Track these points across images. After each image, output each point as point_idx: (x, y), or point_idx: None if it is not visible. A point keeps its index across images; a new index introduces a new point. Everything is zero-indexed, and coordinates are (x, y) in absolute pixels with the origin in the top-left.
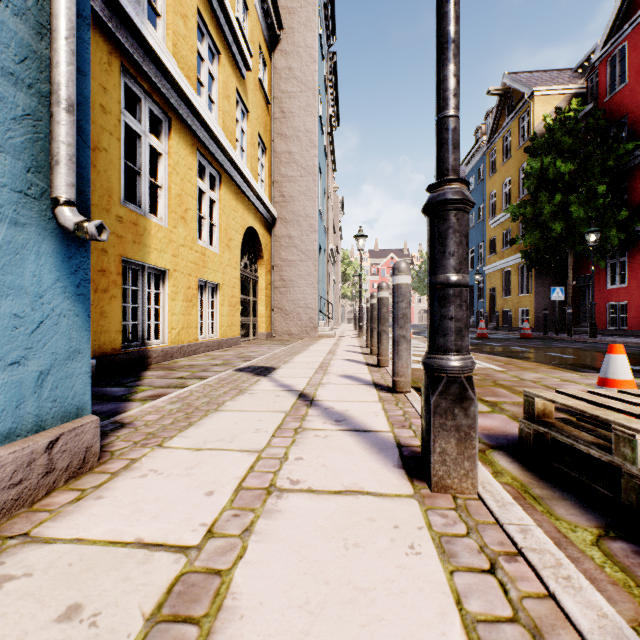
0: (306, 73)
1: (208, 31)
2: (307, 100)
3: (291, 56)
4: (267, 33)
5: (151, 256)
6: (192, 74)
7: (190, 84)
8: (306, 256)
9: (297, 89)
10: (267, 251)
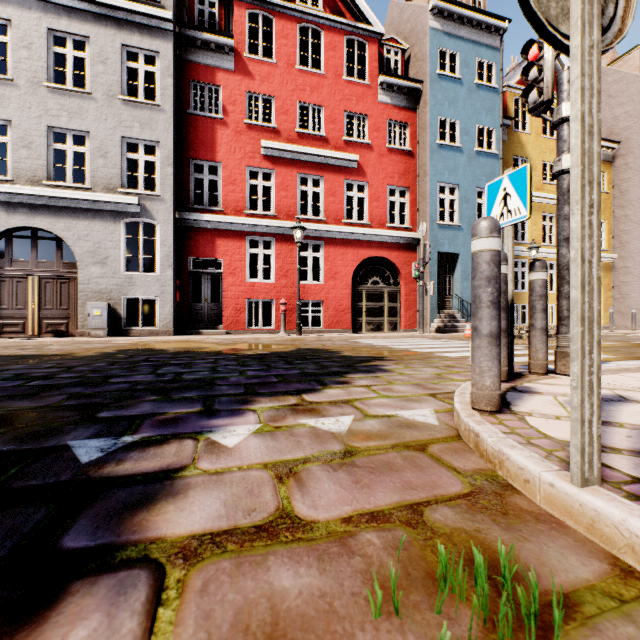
0: (638, 163)
1: (548, 213)
2: (638, 180)
3: (626, 156)
4: (605, 154)
5: (521, 301)
6: (538, 238)
7: (537, 242)
8: (638, 278)
9: (631, 175)
10: (606, 279)
